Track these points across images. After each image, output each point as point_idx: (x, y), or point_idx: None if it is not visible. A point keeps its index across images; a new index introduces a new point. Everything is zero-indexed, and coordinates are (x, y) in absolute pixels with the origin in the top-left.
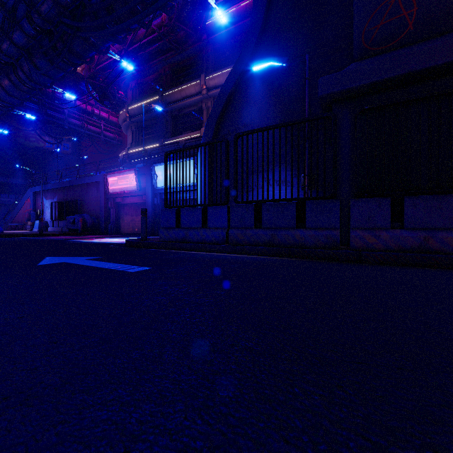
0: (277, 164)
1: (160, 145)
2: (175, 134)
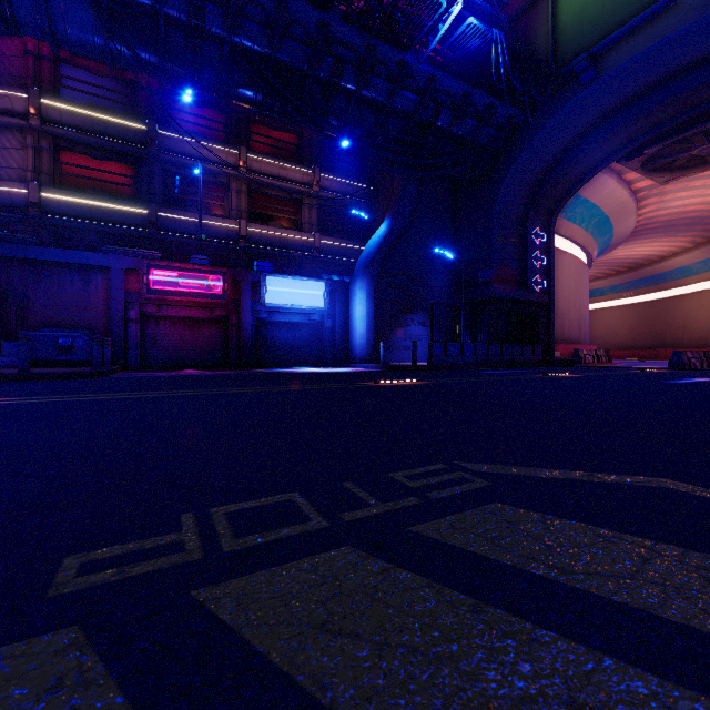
0: (419, 310)
1: (152, 214)
2: (166, 201)
